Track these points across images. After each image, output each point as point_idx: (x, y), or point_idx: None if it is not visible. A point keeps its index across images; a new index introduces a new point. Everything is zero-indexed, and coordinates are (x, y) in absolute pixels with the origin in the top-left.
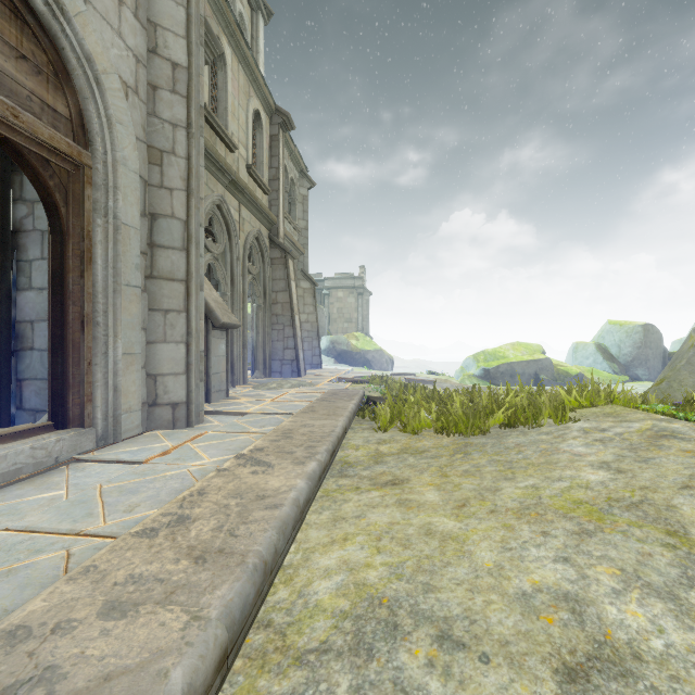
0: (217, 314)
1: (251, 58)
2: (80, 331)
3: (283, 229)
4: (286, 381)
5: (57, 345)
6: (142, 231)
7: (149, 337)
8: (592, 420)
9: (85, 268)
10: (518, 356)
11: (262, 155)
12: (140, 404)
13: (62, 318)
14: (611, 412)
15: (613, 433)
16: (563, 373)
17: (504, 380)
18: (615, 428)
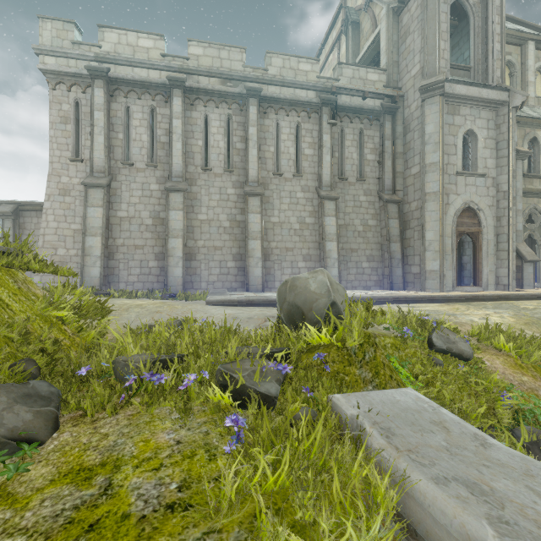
0: (526, 257)
1: None
2: (479, 266)
3: None
4: None
5: (474, 269)
6: (494, 240)
7: (496, 266)
8: None
9: (480, 252)
10: None
11: None
12: (493, 283)
13: (475, 263)
14: None
15: None
16: None
17: None
18: None
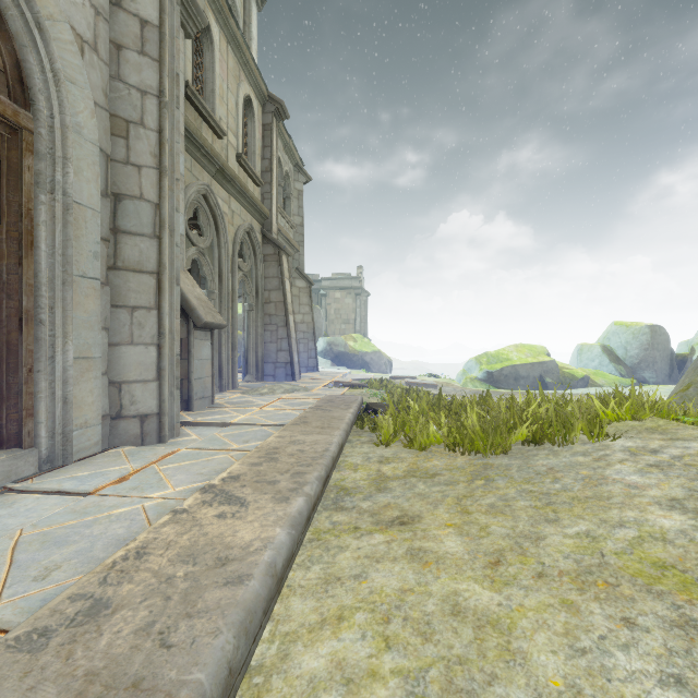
0: (199, 312)
1: (241, 38)
2: (18, 331)
3: (277, 224)
4: (278, 386)
5: None
6: (103, 214)
7: (112, 338)
8: (635, 437)
9: (23, 254)
10: (522, 358)
11: (254, 145)
12: (100, 417)
13: None
14: (655, 426)
15: (669, 456)
16: (568, 375)
17: (508, 383)
18: (668, 448)
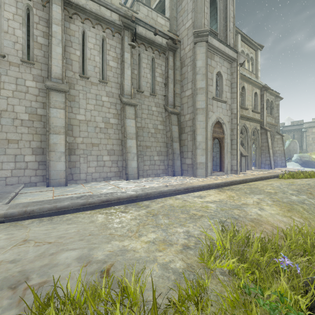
0: (243, 153)
1: (253, 81)
2: (223, 159)
3: (266, 122)
4: (263, 169)
5: (220, 161)
6: (230, 143)
7: (231, 159)
8: None
9: (224, 150)
10: None
11: (257, 103)
12: (230, 169)
13: (221, 157)
14: None
15: None
16: None
17: None
18: None
